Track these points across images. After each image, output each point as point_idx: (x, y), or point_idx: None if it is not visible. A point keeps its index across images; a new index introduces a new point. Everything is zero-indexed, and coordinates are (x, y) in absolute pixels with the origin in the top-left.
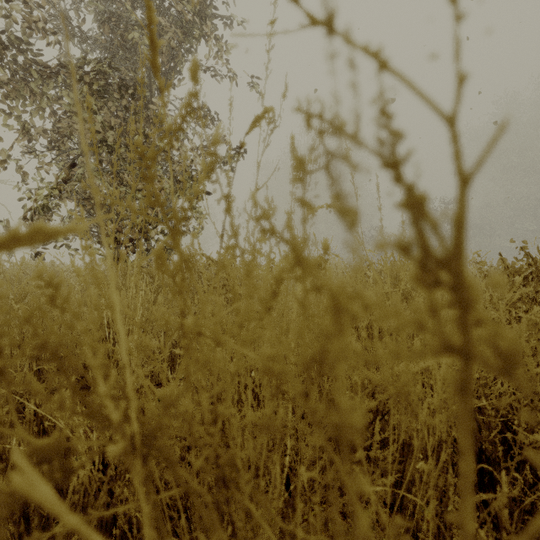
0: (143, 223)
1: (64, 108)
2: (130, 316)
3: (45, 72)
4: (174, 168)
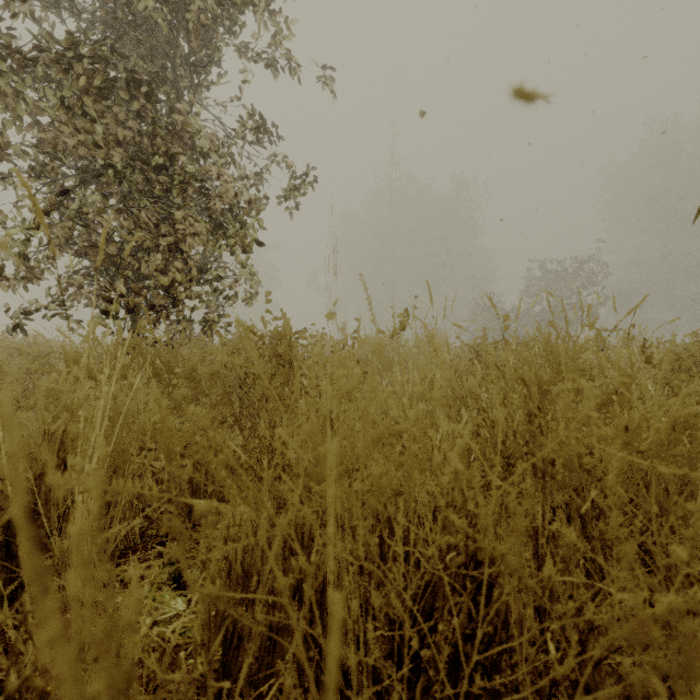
0: (169, 282)
1: (53, 115)
2: (107, 429)
3: (27, 64)
4: (215, 205)
